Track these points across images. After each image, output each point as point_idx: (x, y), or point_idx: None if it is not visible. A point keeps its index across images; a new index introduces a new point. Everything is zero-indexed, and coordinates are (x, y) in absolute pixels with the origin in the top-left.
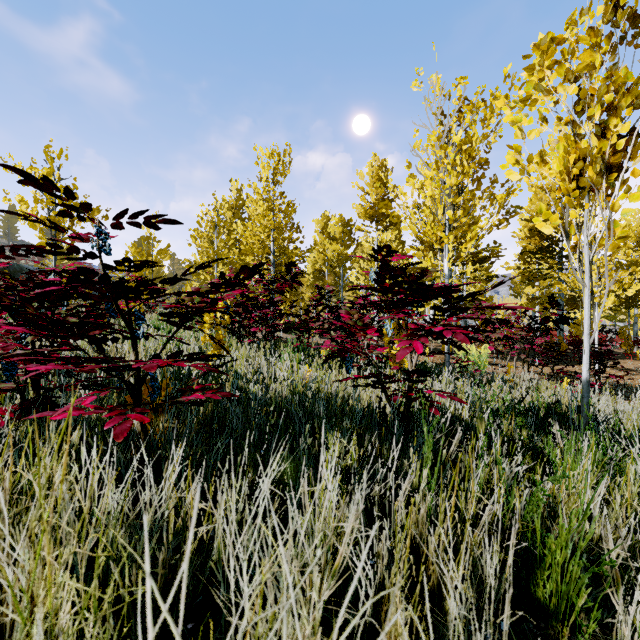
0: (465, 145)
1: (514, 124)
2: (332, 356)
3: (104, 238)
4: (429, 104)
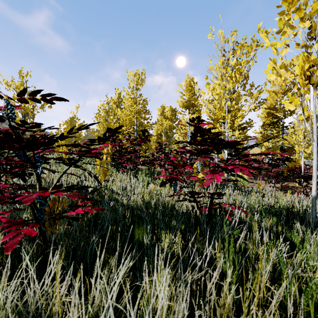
0: (237, 66)
1: (272, 46)
2: (165, 183)
3: (10, 108)
4: (217, 45)
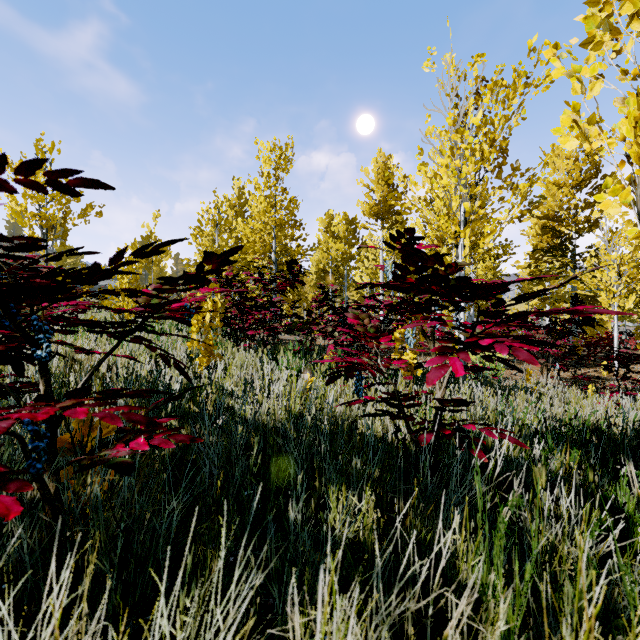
0: (485, 127)
1: (570, 76)
2: (337, 376)
3: None
4: (442, 86)
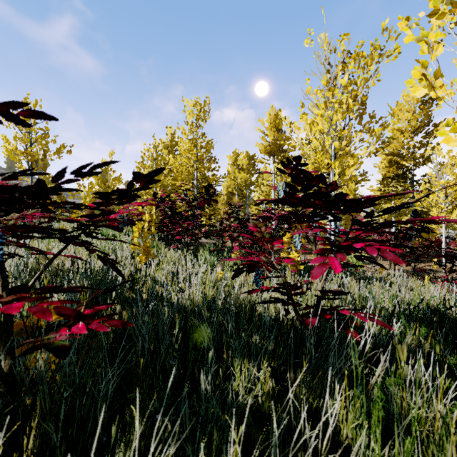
0: (350, 86)
1: (420, 40)
2: (241, 271)
3: None
4: (318, 57)
